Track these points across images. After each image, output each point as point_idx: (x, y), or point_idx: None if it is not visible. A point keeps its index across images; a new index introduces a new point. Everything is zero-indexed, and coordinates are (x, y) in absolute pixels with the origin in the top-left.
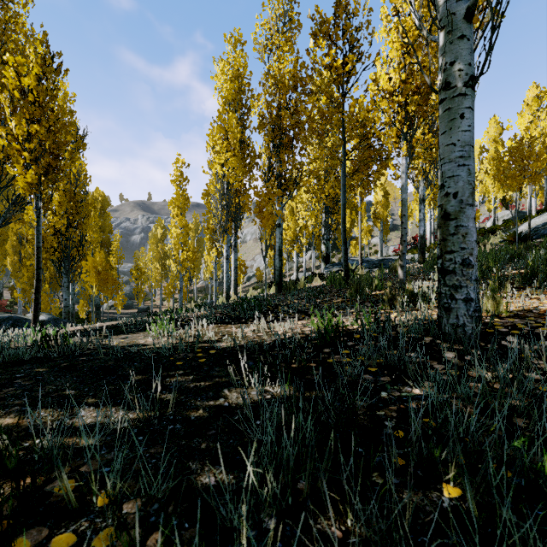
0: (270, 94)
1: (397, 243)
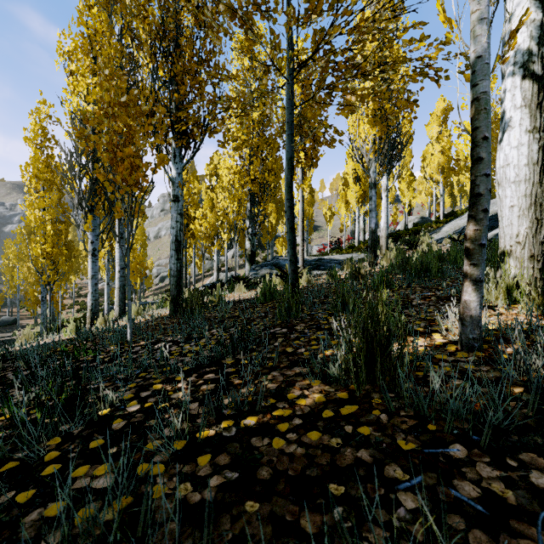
0: None
1: (318, 243)
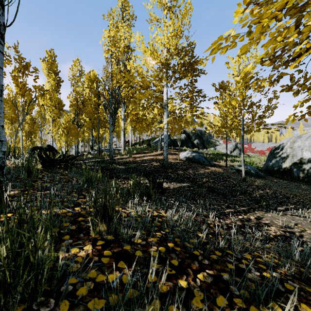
0: (75, 96)
1: None
